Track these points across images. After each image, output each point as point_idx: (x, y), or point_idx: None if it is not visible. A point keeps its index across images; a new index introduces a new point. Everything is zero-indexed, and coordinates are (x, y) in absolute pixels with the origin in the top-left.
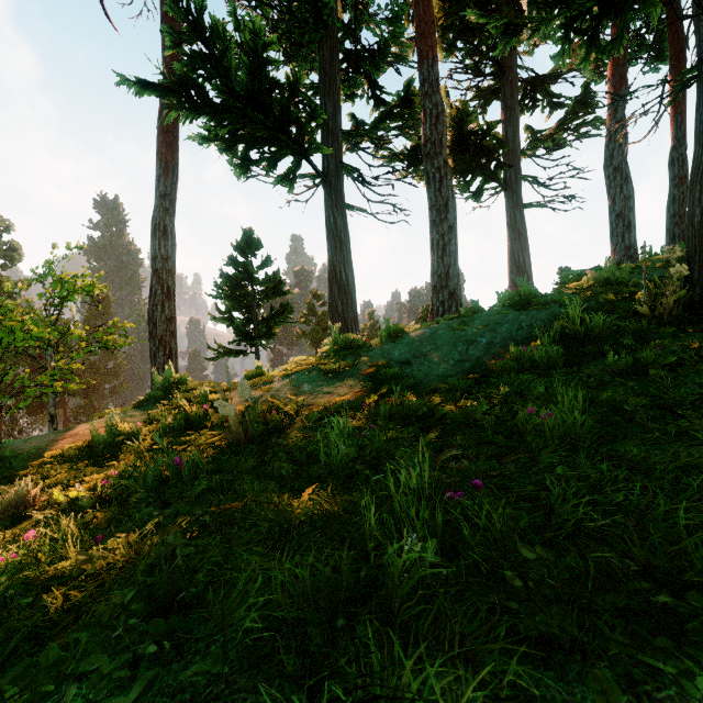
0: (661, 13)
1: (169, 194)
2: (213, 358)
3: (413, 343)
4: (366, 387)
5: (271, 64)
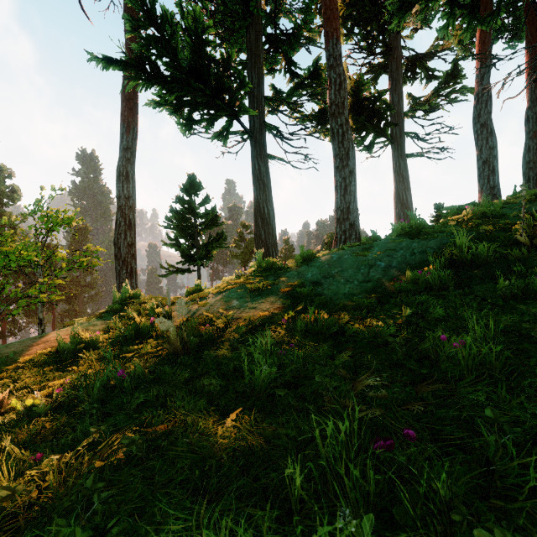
0: (518, 1)
1: (130, 148)
2: (165, 275)
3: (323, 266)
4: (284, 303)
5: (209, 44)
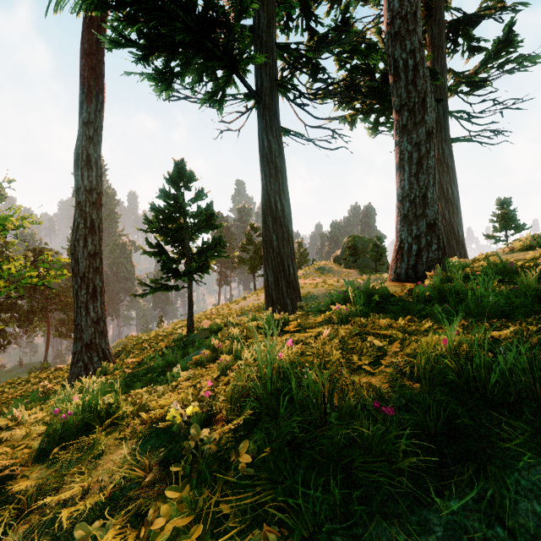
0: None
1: (93, 122)
2: (143, 294)
3: None
4: None
5: None
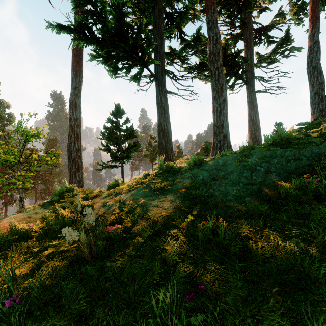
0: None
1: (78, 87)
2: (100, 169)
3: (211, 169)
4: (182, 202)
5: (127, 14)
